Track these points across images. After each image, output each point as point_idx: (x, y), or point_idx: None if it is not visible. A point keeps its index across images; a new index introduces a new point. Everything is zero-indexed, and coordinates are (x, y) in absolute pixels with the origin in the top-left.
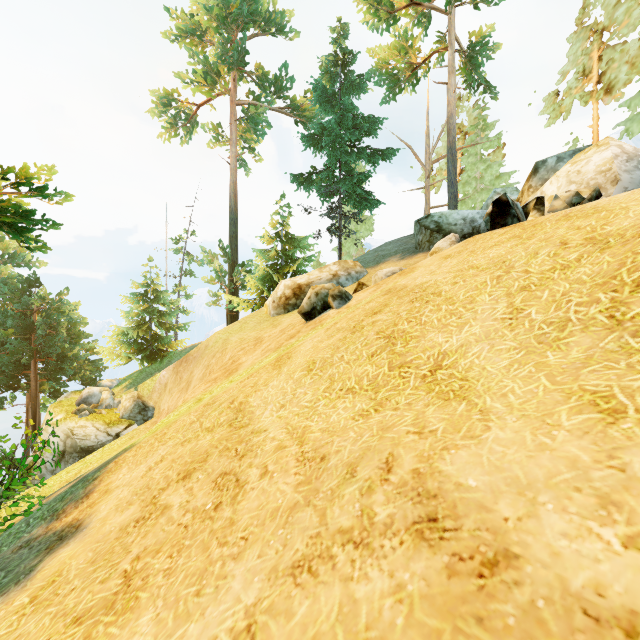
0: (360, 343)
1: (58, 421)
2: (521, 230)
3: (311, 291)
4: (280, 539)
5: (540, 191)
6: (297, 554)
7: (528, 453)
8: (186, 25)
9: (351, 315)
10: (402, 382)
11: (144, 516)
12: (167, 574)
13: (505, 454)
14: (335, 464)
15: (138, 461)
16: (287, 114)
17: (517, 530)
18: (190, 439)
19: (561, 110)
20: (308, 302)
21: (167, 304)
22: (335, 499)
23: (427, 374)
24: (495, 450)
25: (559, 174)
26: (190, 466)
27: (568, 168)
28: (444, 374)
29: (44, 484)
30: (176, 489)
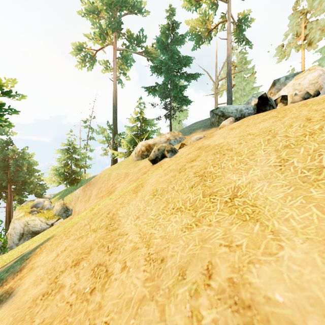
0: (184, 179)
1: (20, 217)
2: (276, 113)
3: (155, 148)
4: None
5: (278, 94)
6: None
7: (322, 275)
8: (90, 8)
9: (178, 161)
10: (212, 205)
11: (48, 292)
12: None
13: (302, 273)
14: (171, 266)
15: (52, 249)
16: (143, 55)
17: None
18: (83, 236)
19: (285, 54)
20: (153, 154)
21: (80, 154)
22: (171, 297)
23: (228, 200)
24: (292, 268)
25: (288, 85)
26: (80, 256)
27: (293, 82)
28: (239, 201)
29: None
30: (69, 273)
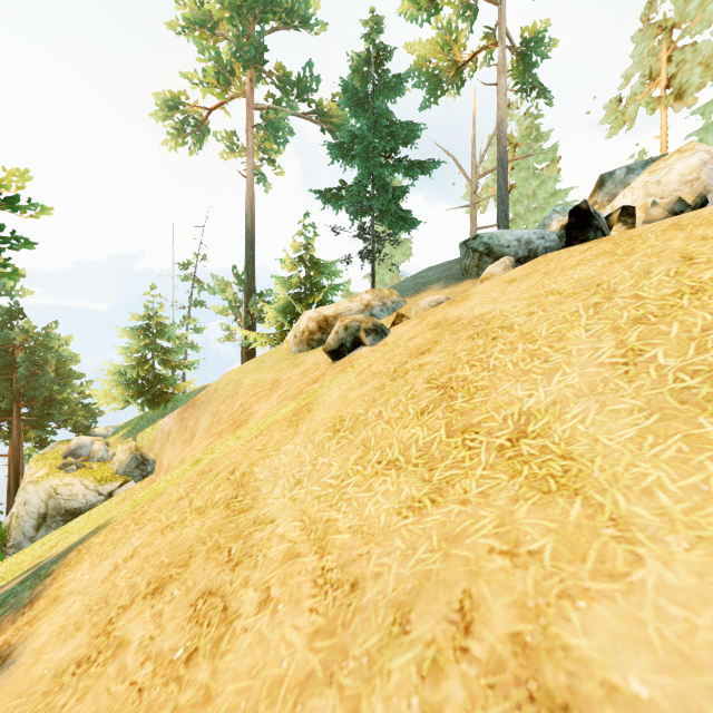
0: (404, 394)
1: (39, 478)
2: (612, 245)
3: (339, 324)
4: None
5: (610, 206)
6: None
7: None
8: (195, 15)
9: (390, 355)
10: (468, 455)
11: (89, 656)
12: None
13: (694, 627)
14: (374, 600)
15: (104, 553)
16: (312, 120)
17: None
18: (174, 524)
19: (624, 119)
20: (335, 338)
21: (172, 339)
22: (375, 678)
23: (505, 444)
24: (669, 613)
25: (634, 185)
26: (165, 571)
27: (645, 178)
28: (532, 446)
29: None
30: (140, 611)
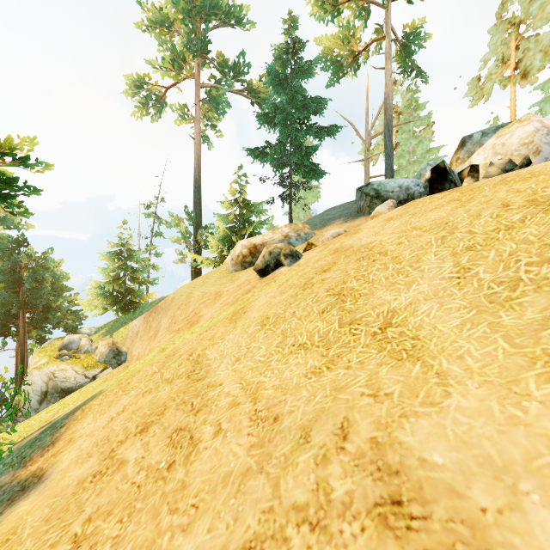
0: (311, 300)
1: (41, 365)
2: (459, 194)
3: (265, 250)
4: (231, 511)
5: (468, 162)
6: (248, 532)
7: (499, 427)
8: (156, 17)
9: (302, 272)
10: (353, 339)
11: (101, 471)
12: (115, 543)
13: (472, 427)
14: (288, 426)
15: (102, 410)
16: (244, 96)
17: (499, 526)
18: (151, 390)
19: (483, 93)
20: (262, 260)
21: (139, 261)
22: (289, 467)
23: (377, 331)
24: (460, 421)
25: (485, 146)
26: (148, 419)
27: (494, 141)
28: (394, 332)
29: (15, 431)
30: (133, 443)
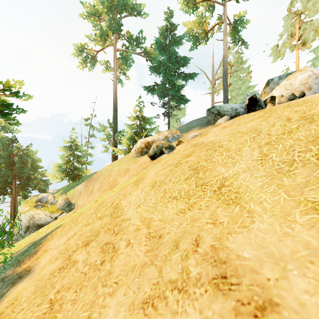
0: (180, 172)
1: (26, 211)
2: (264, 113)
3: (154, 145)
4: (136, 284)
5: (271, 94)
6: (145, 294)
7: (278, 238)
8: (91, 11)
9: (175, 157)
10: (203, 194)
11: (63, 266)
12: (73, 303)
13: (265, 238)
14: (167, 240)
15: (63, 234)
16: (142, 56)
17: (276, 287)
18: (90, 223)
19: (280, 54)
20: (152, 150)
21: (81, 151)
22: (167, 261)
23: (216, 189)
24: (258, 235)
25: (280, 85)
26: (89, 238)
27: (285, 82)
28: (226, 189)
29: (13, 246)
30: (81, 251)
